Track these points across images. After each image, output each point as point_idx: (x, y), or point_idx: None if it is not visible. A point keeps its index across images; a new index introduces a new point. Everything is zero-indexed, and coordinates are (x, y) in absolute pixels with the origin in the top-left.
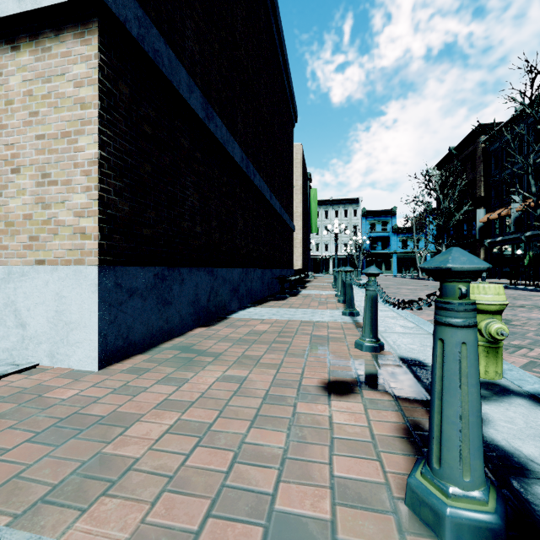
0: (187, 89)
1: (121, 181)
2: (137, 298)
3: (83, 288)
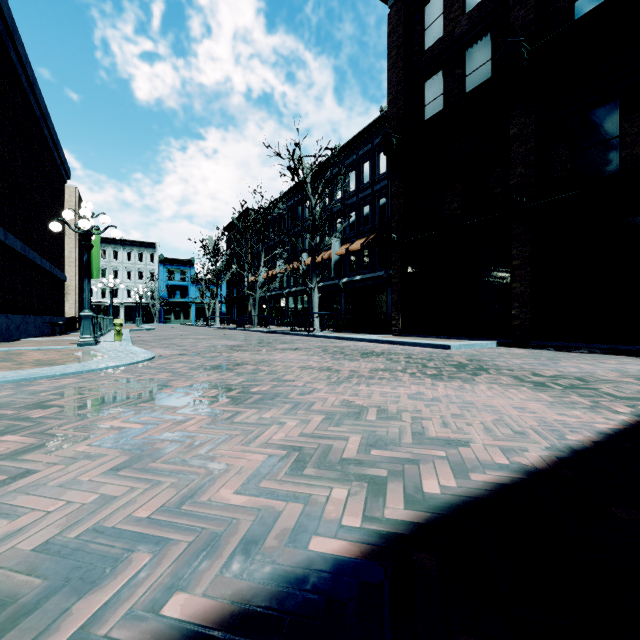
0: None
1: None
2: None
3: None
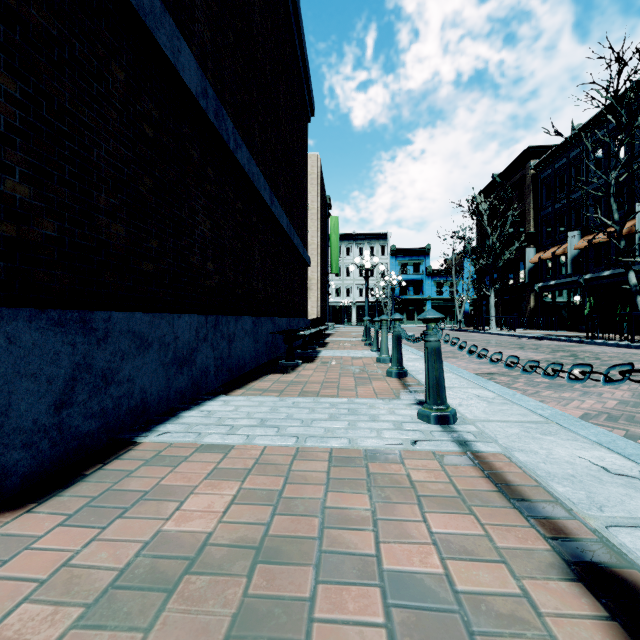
0: None
1: None
2: None
3: None
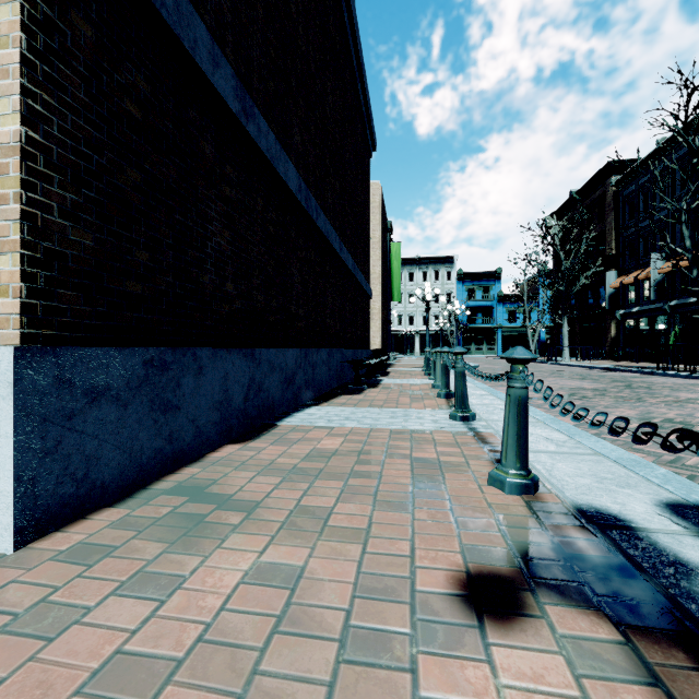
0: (209, 59)
1: (77, 193)
2: (107, 403)
3: None
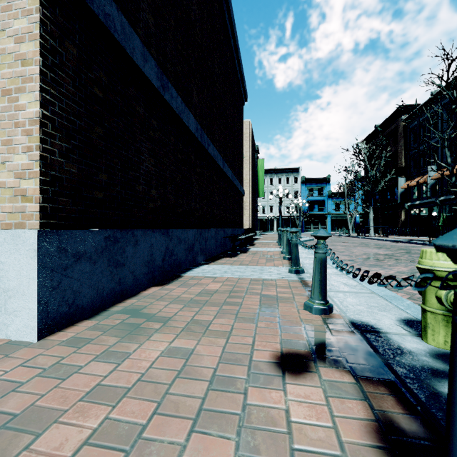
0: (141, 58)
1: (68, 143)
2: (85, 261)
3: (21, 254)
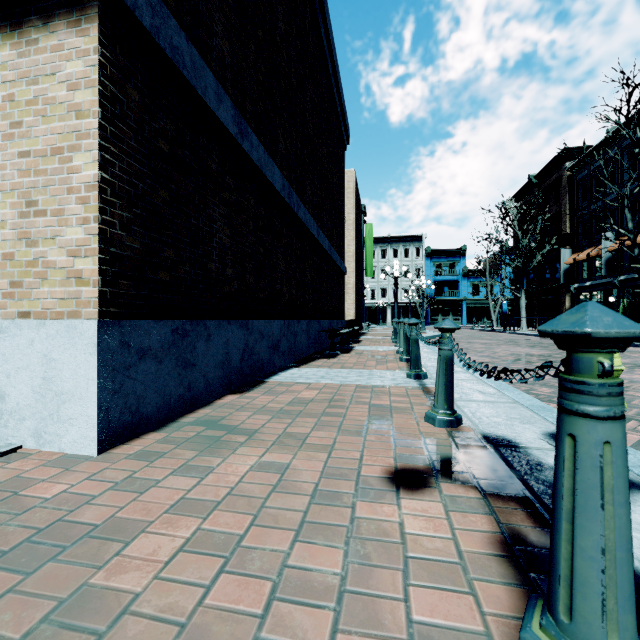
0: (215, 98)
1: (130, 212)
2: (149, 360)
3: (78, 349)
